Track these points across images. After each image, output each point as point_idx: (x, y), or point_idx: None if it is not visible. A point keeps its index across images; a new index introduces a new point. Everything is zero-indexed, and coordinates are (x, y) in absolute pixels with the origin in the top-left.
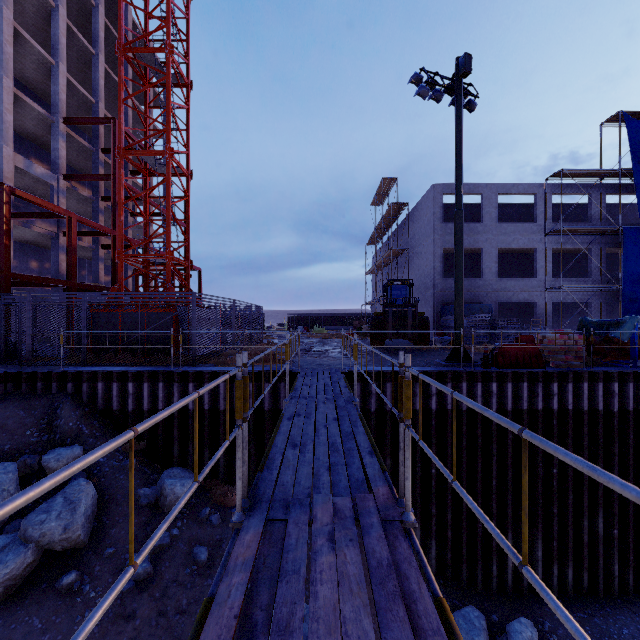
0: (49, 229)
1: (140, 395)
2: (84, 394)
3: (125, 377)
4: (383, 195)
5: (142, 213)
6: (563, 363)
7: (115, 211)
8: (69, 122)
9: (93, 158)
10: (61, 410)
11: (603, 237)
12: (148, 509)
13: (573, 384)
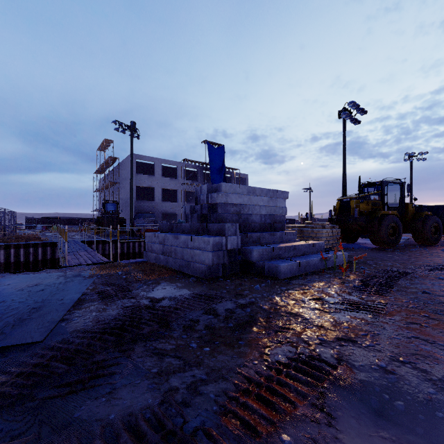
0: None
1: None
2: None
3: None
4: (105, 146)
5: None
6: None
7: None
8: None
9: None
10: None
11: None
12: None
13: None
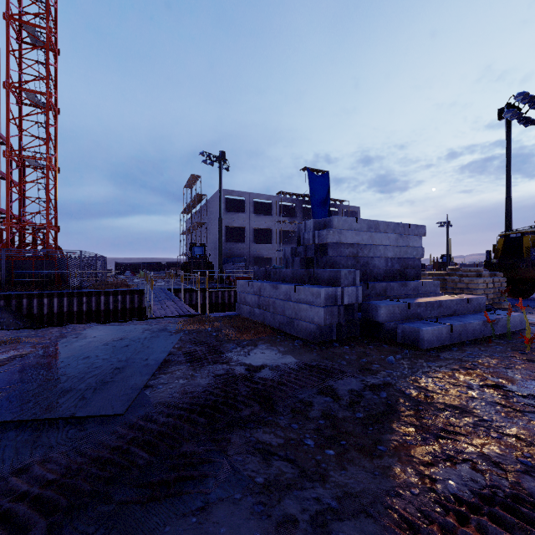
0: None
1: (51, 305)
2: (13, 306)
3: (41, 296)
4: (192, 183)
5: (18, 192)
6: None
7: None
8: None
9: None
10: (1, 314)
11: None
12: None
13: None
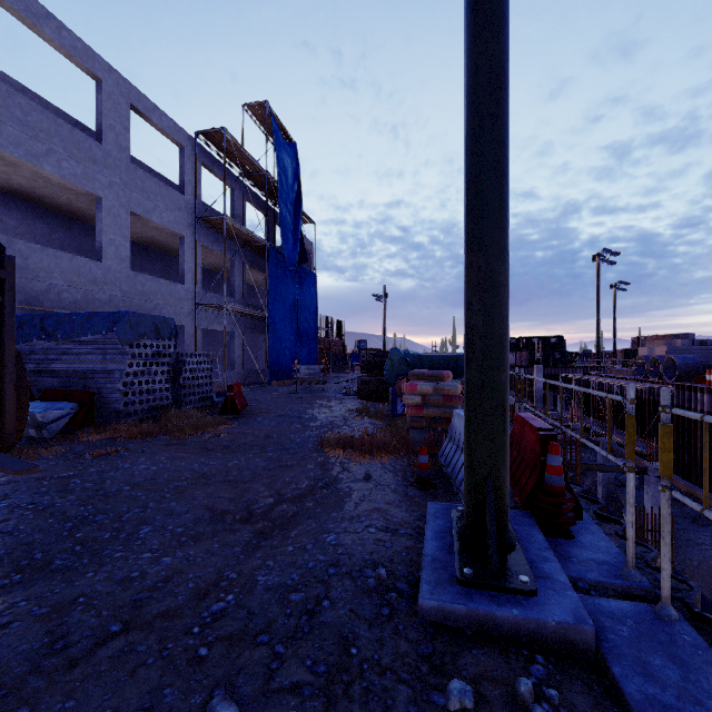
0: None
1: None
2: None
3: None
4: None
5: None
6: None
7: None
8: None
9: None
10: None
11: (244, 250)
12: None
13: None
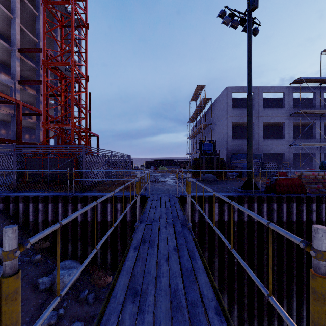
0: (9, 111)
1: (47, 211)
2: (10, 211)
3: (37, 199)
4: (197, 95)
5: (59, 100)
6: (317, 190)
7: (47, 101)
8: (21, 51)
9: (36, 73)
10: None
11: (322, 116)
12: (44, 293)
13: (325, 204)
